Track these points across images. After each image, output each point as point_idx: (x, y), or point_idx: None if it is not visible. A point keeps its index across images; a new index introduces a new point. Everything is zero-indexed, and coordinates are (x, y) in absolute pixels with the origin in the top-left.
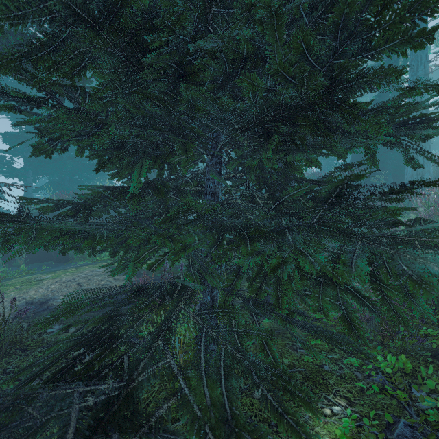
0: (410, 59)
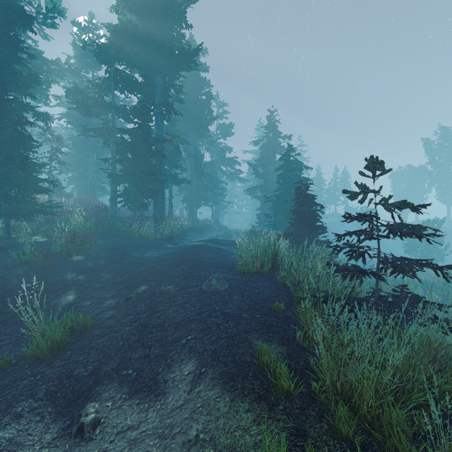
0: None
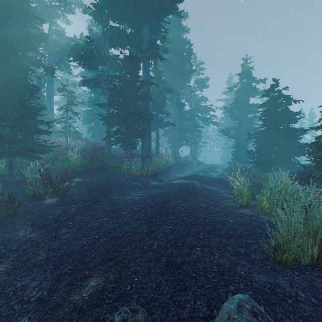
0: (47, 85)
